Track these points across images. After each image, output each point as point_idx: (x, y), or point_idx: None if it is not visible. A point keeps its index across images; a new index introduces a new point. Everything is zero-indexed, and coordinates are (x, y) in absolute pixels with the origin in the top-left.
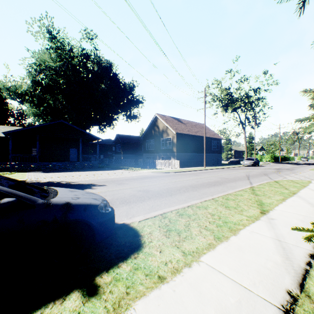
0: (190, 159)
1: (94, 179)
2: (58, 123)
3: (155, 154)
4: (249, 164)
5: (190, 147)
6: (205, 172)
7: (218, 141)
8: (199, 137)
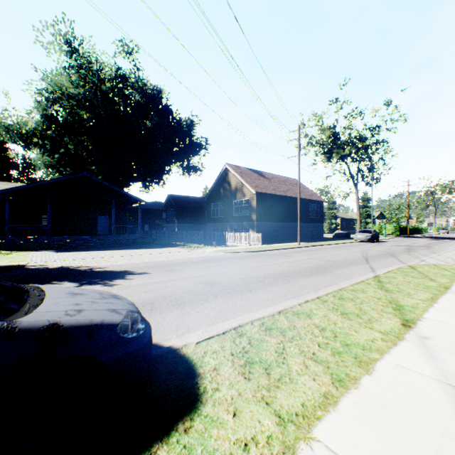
0: (276, 231)
1: (131, 262)
2: (79, 177)
3: (224, 223)
4: (365, 239)
5: (276, 213)
6: (300, 251)
7: (317, 204)
8: (291, 198)
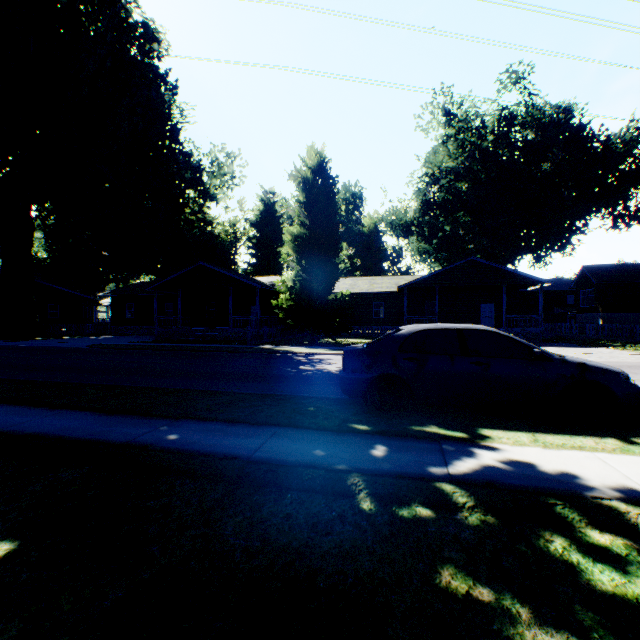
0: None
1: None
2: (465, 263)
3: None
4: None
5: None
6: None
7: None
8: None
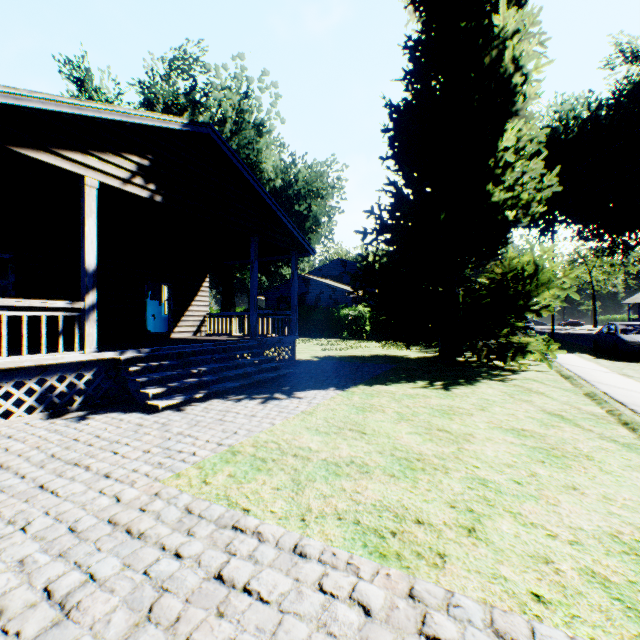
0: None
1: None
2: None
3: None
4: None
5: None
6: None
7: None
8: None
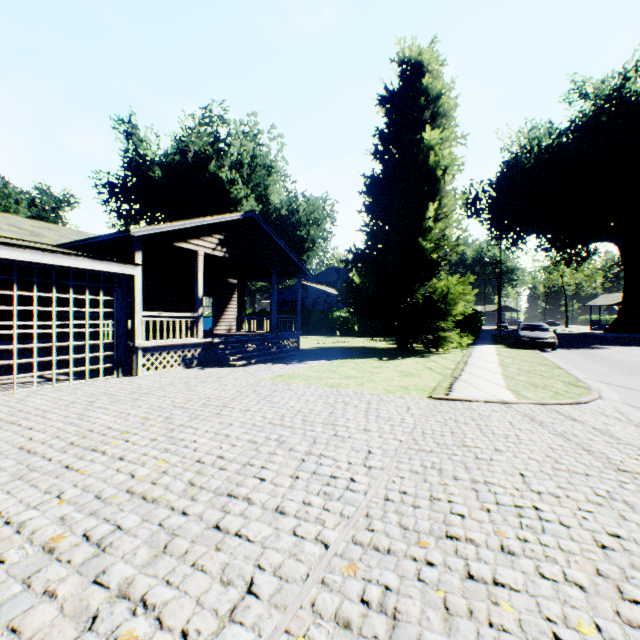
0: None
1: None
2: None
3: None
4: None
5: None
6: None
7: None
8: None
